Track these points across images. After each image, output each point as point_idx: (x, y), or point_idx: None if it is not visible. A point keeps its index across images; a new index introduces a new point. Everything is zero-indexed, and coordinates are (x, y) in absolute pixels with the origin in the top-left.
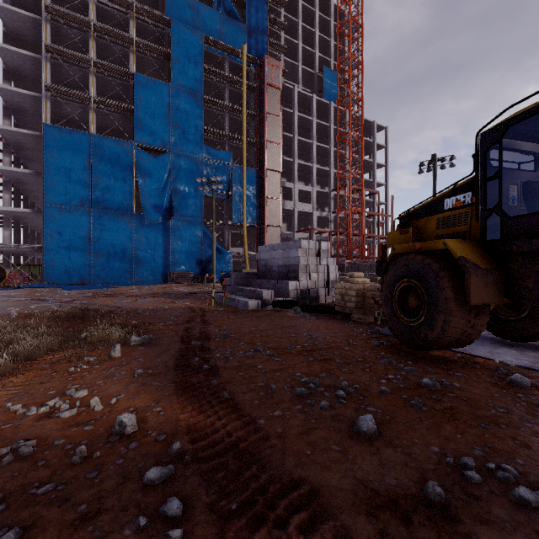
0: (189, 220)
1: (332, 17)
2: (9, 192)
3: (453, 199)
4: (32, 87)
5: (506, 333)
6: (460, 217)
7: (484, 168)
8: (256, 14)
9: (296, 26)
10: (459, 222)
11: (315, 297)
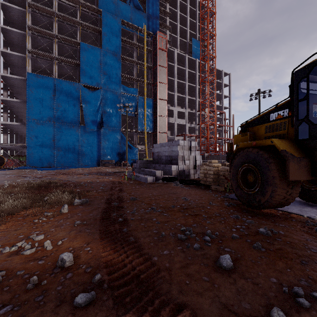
0: (112, 129)
1: (197, 8)
2: (7, 113)
3: (276, 113)
4: (20, 51)
5: (309, 198)
6: (280, 125)
7: (297, 94)
8: (152, 7)
9: (176, 14)
10: (280, 128)
11: (188, 175)
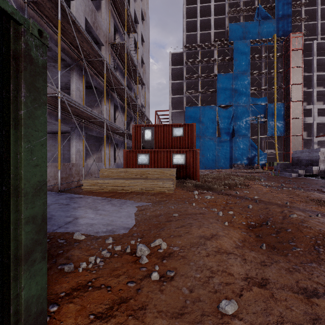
0: (242, 137)
1: None
2: None
3: None
4: (176, 92)
5: None
6: None
7: None
8: (282, 9)
9: None
10: None
11: None
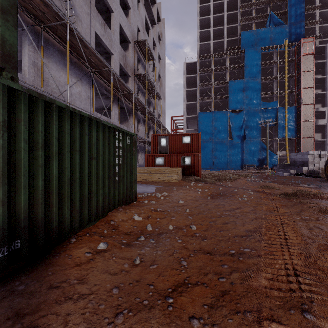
0: (253, 140)
1: None
2: None
3: None
4: (191, 98)
5: None
6: None
7: None
8: (295, 13)
9: None
10: None
11: (317, 174)
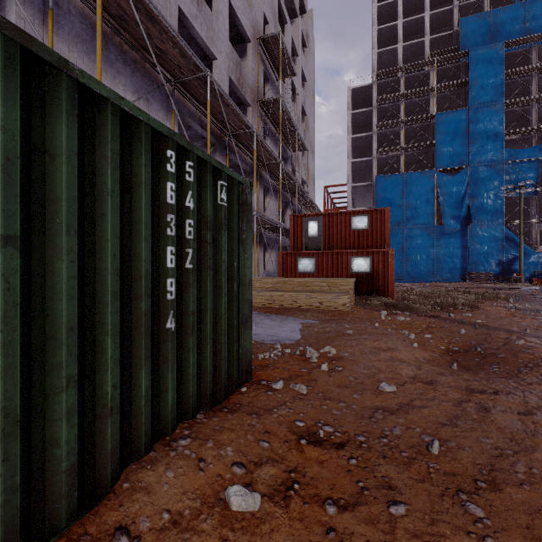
0: (487, 224)
1: None
2: None
3: None
4: (361, 151)
5: None
6: None
7: None
8: None
9: None
10: None
11: None
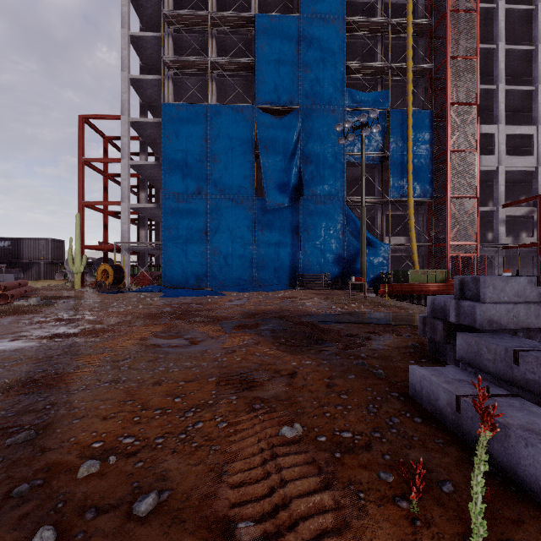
0: (324, 199)
1: None
2: (145, 191)
3: None
4: None
5: None
6: None
7: None
8: None
9: None
10: None
11: None
